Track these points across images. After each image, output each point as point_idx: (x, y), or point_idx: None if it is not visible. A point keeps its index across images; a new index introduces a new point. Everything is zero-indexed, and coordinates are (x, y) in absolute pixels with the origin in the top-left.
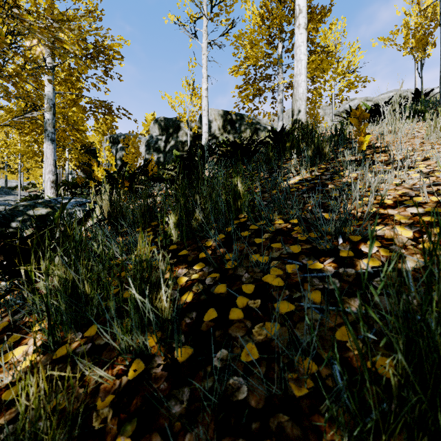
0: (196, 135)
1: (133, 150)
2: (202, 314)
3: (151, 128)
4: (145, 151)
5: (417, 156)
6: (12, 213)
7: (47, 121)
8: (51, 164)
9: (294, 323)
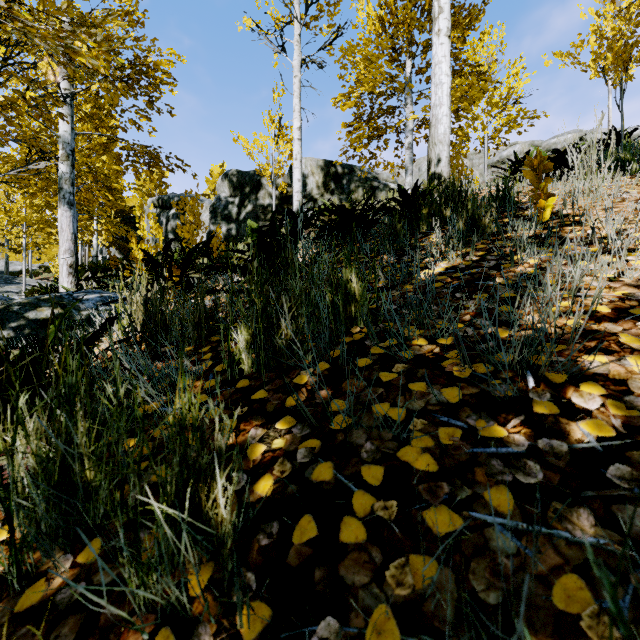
0: (284, 196)
1: (191, 218)
2: (290, 527)
3: (218, 186)
4: (209, 219)
5: (635, 231)
6: (1, 316)
7: (63, 176)
8: (68, 239)
9: (465, 560)
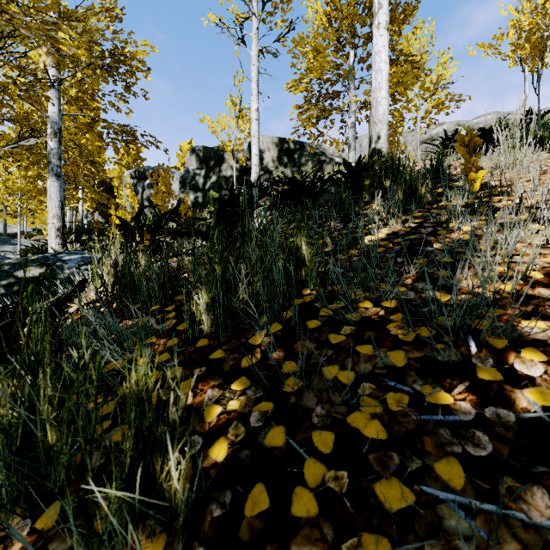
0: (243, 169)
1: (163, 188)
2: (243, 496)
3: (187, 160)
4: (179, 189)
5: None
6: None
7: (51, 151)
8: (56, 206)
9: (419, 541)
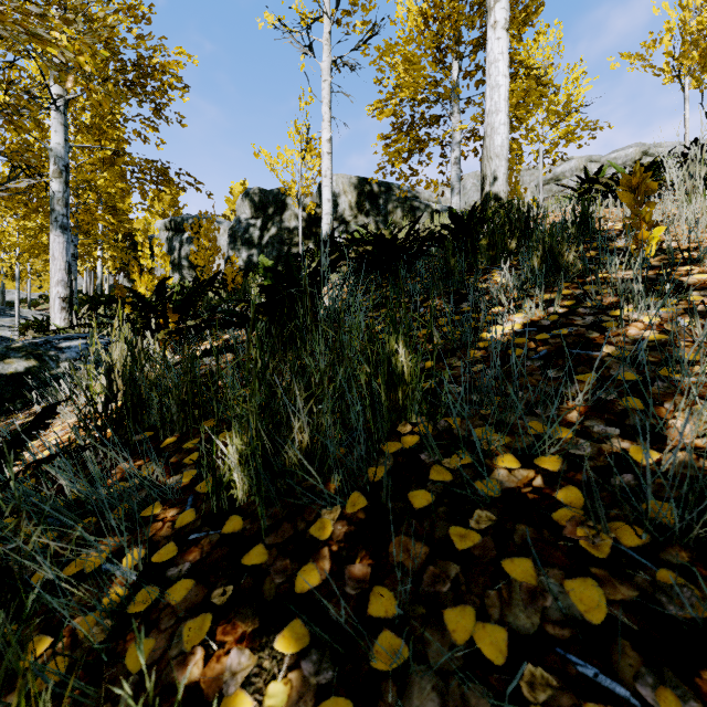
0: (312, 218)
1: (206, 243)
2: None
3: (238, 206)
4: (227, 244)
5: None
6: None
7: (55, 195)
8: (61, 269)
9: None
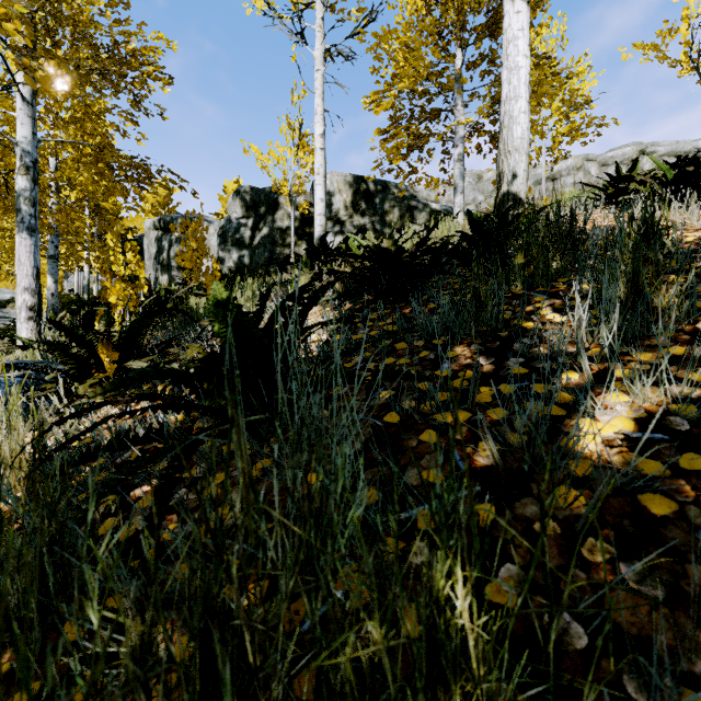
0: (305, 217)
1: (194, 245)
2: None
3: (228, 205)
4: (217, 245)
5: None
6: None
7: (21, 194)
8: (28, 274)
9: None
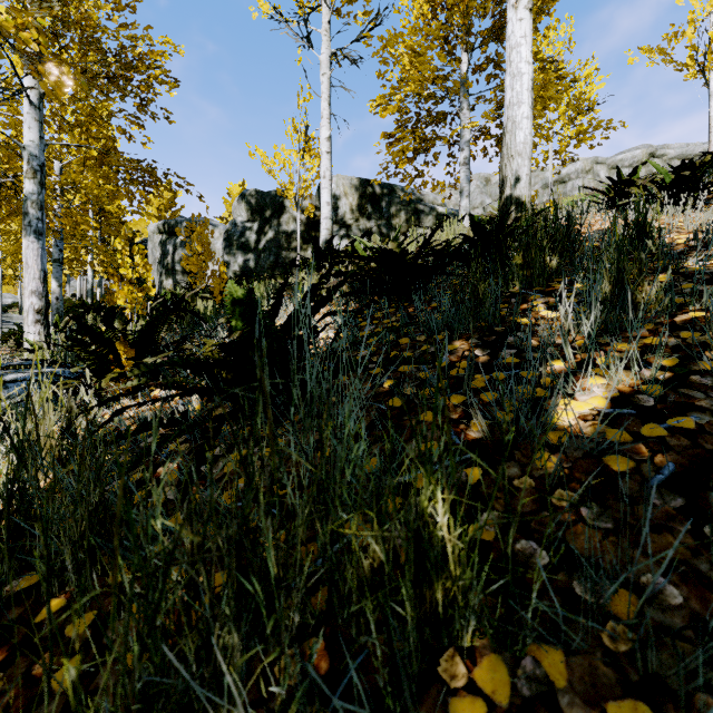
0: (311, 221)
1: (199, 248)
2: None
3: (233, 209)
4: (222, 248)
5: None
6: None
7: (29, 197)
8: (35, 278)
9: None
